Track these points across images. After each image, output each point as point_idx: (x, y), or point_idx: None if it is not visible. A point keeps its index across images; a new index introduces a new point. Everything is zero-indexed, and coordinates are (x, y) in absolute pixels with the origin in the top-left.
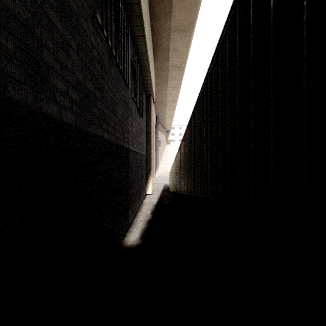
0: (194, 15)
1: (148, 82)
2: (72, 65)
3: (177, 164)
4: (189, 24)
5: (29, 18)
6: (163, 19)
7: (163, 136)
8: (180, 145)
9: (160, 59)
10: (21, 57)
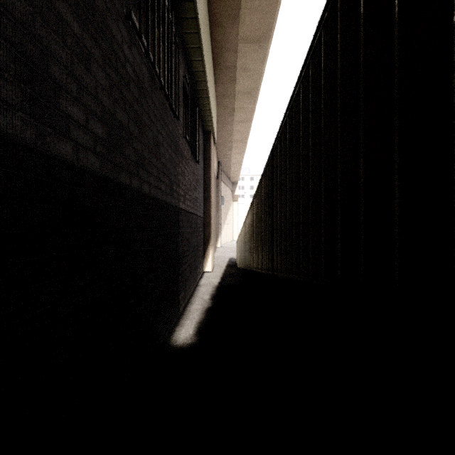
0: (271, 19)
1: (206, 113)
2: (95, 85)
3: (247, 229)
4: (265, 31)
5: (28, 12)
6: (227, 24)
7: (228, 190)
8: (252, 203)
9: (224, 81)
10: (15, 70)
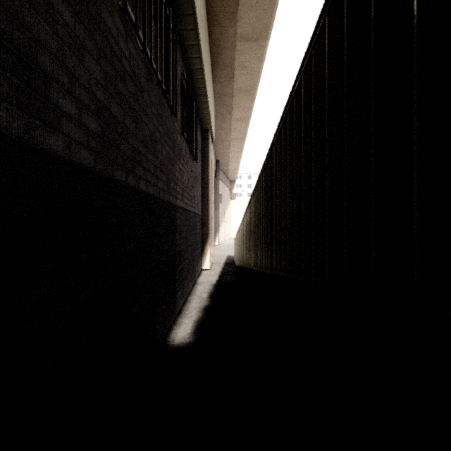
0: (269, 17)
1: (204, 111)
2: (88, 78)
3: (246, 227)
4: (263, 29)
5: None
6: (225, 22)
7: (226, 189)
8: (250, 201)
9: (222, 79)
10: (0, 58)
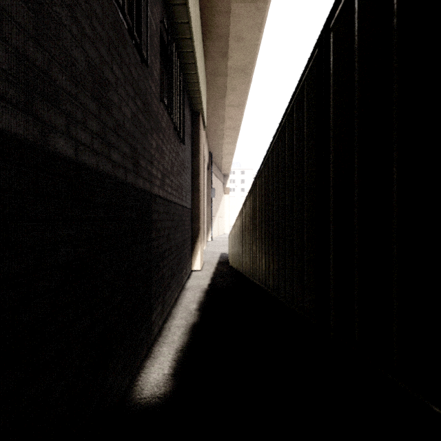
0: None
1: (194, 87)
2: None
3: (245, 222)
4: None
5: None
6: None
7: (219, 183)
8: (253, 185)
9: (214, 55)
10: None
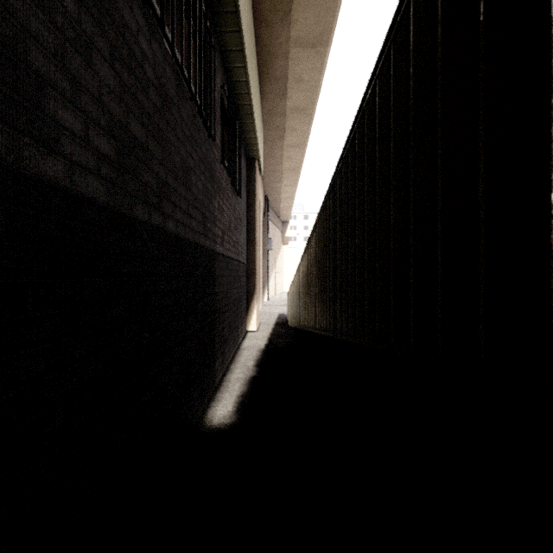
0: (331, 17)
1: (250, 135)
2: (98, 85)
3: (301, 278)
4: (323, 33)
5: None
6: (276, 23)
7: (277, 231)
8: (307, 245)
9: (272, 96)
10: None
